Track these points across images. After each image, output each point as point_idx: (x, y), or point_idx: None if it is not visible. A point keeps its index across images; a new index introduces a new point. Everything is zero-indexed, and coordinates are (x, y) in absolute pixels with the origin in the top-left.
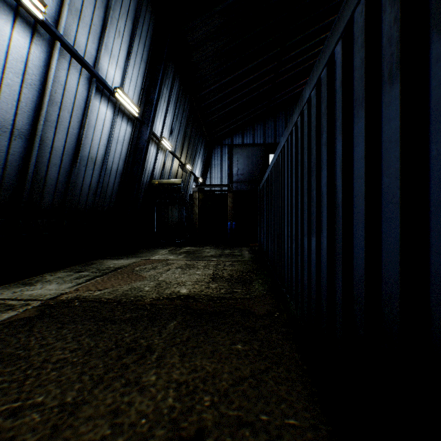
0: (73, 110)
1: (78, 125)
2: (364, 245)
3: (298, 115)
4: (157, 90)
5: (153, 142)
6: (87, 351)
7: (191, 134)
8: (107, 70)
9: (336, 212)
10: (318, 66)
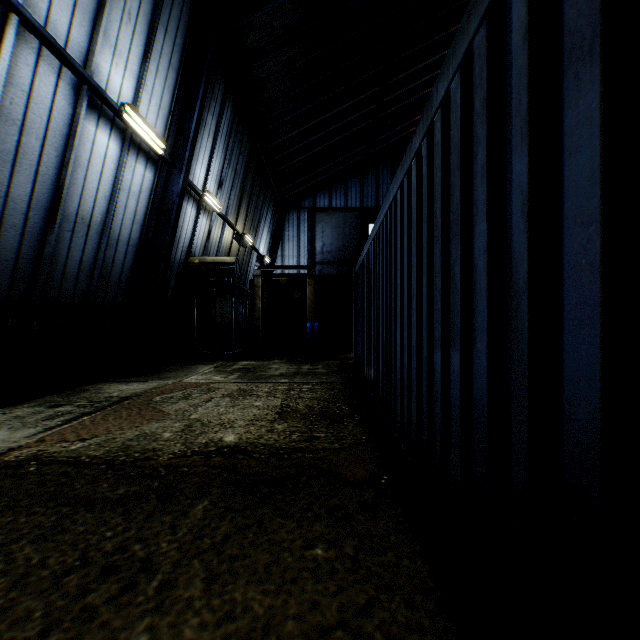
0: (47, 136)
1: (58, 162)
2: (600, 379)
3: (422, 136)
4: (196, 116)
5: (190, 198)
6: (20, 578)
7: (253, 189)
8: (108, 75)
9: (512, 304)
10: (467, 26)
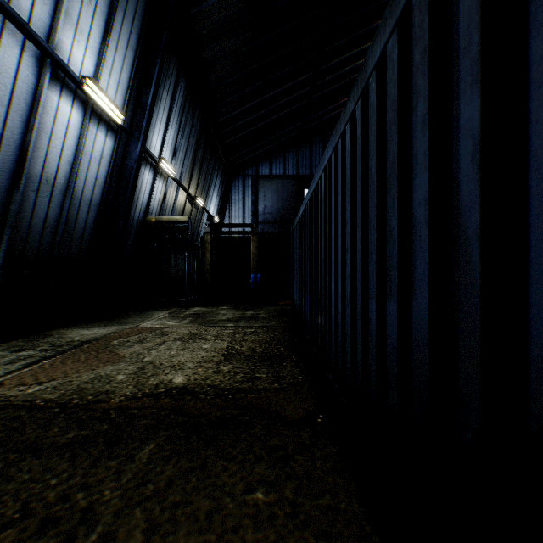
0: (11, 103)
1: (22, 128)
2: None
3: (356, 99)
4: (152, 91)
5: (148, 164)
6: None
7: (204, 158)
8: (70, 51)
9: (459, 255)
10: None
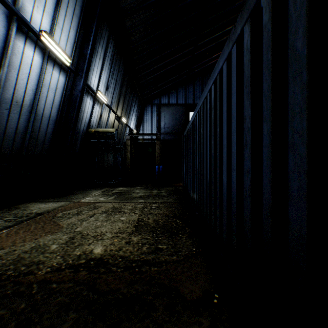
0: None
1: None
2: None
3: None
4: (90, 45)
5: (89, 94)
6: None
7: (126, 92)
8: (32, 13)
9: None
10: None
